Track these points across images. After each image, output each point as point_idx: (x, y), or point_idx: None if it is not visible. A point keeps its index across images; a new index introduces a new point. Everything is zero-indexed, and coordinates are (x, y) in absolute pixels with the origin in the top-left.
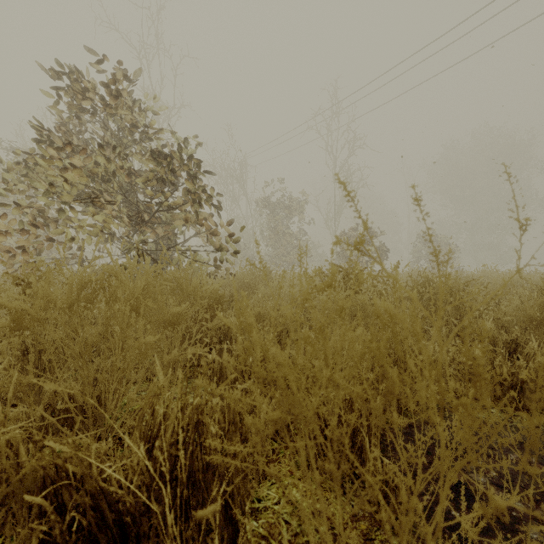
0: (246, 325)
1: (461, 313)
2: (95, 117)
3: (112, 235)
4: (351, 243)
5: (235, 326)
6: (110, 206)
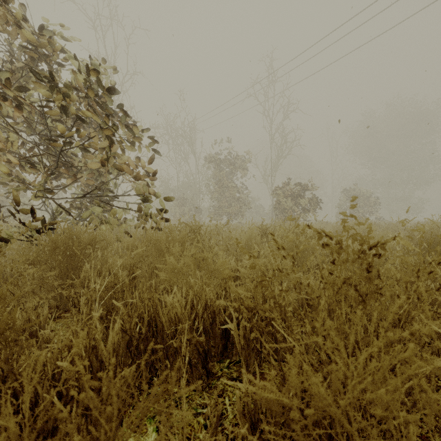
0: None
1: None
2: None
3: (24, 183)
4: (287, 195)
5: None
6: None
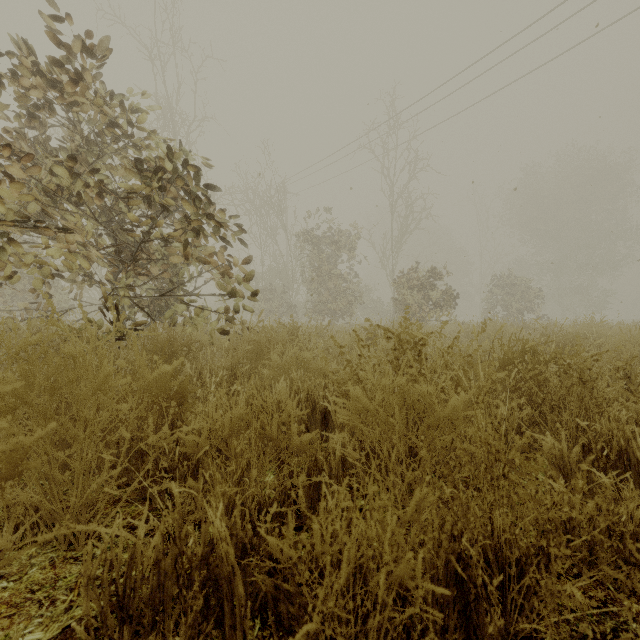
0: (215, 441)
1: (587, 406)
2: (54, 113)
3: (90, 276)
4: (412, 287)
5: (189, 448)
6: (74, 237)
